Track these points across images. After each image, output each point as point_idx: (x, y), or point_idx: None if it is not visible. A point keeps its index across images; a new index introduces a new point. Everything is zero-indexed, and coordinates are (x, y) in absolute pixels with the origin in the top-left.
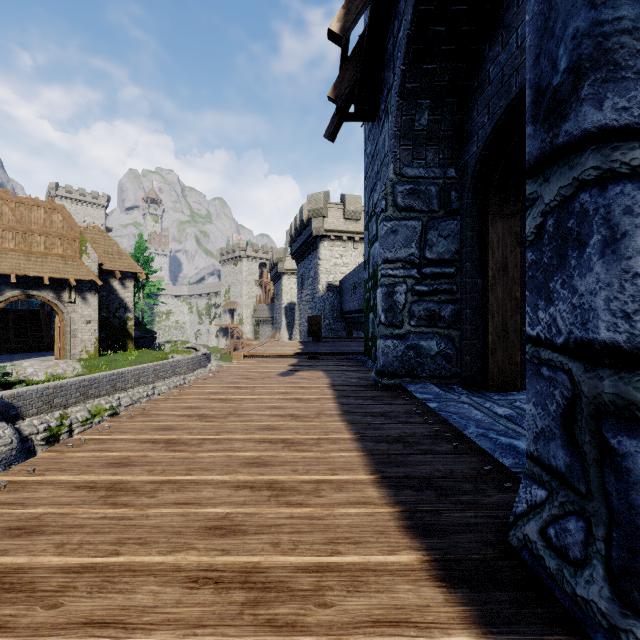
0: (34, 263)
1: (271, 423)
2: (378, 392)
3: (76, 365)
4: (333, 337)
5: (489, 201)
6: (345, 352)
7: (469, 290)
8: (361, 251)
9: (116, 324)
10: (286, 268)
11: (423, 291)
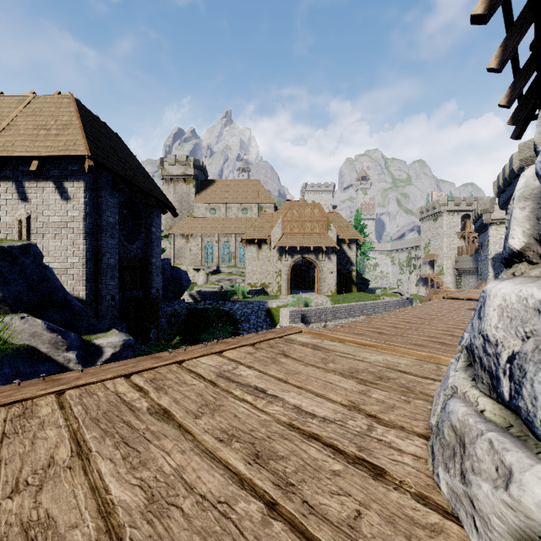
0: (306, 239)
1: (455, 324)
2: None
3: (327, 298)
4: None
5: None
6: None
7: None
8: None
9: (345, 274)
10: (493, 218)
11: None
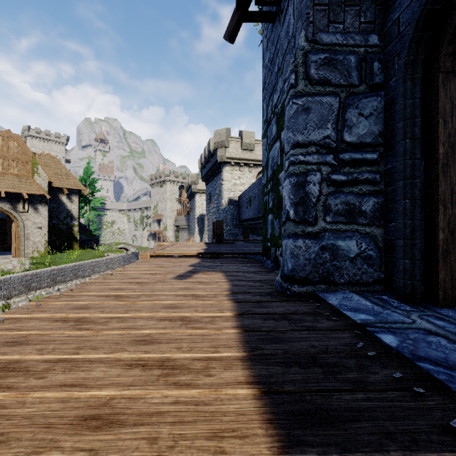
0: None
1: (116, 392)
2: (289, 304)
3: (26, 262)
4: (233, 239)
5: (440, 54)
6: (244, 252)
7: (408, 174)
8: (254, 174)
9: (64, 230)
10: (198, 188)
11: (341, 181)
